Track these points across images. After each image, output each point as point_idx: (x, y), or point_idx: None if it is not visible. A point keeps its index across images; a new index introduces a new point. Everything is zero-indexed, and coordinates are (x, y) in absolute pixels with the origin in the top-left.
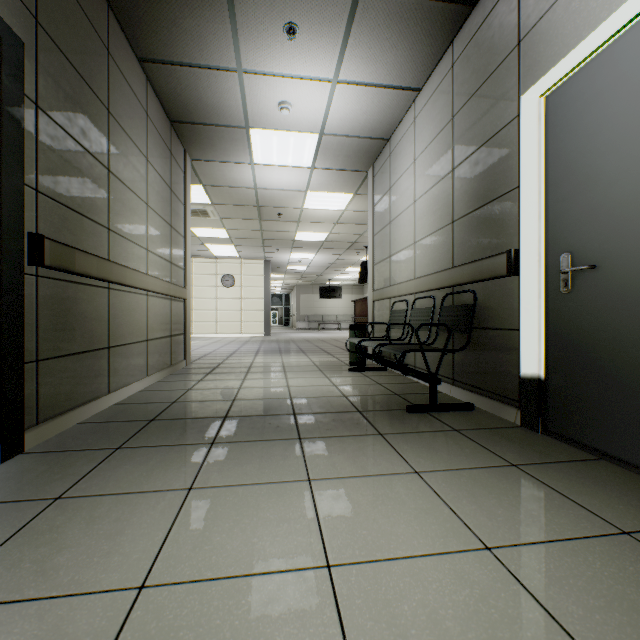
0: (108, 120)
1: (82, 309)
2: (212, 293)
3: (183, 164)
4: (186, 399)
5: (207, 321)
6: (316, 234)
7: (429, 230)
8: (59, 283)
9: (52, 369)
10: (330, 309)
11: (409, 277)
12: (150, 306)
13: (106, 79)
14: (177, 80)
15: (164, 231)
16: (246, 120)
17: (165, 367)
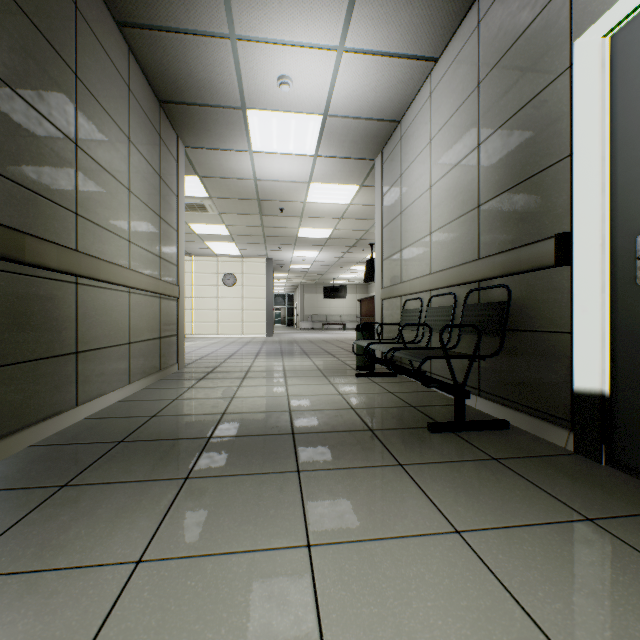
0: (75, 86)
1: (37, 307)
2: (213, 292)
3: (175, 151)
4: (168, 412)
5: (208, 321)
6: (320, 230)
7: (448, 218)
8: (1, 275)
9: None
10: (334, 309)
11: (424, 272)
12: (133, 305)
13: (73, 37)
14: (163, 50)
15: (151, 222)
16: (242, 99)
17: (153, 372)
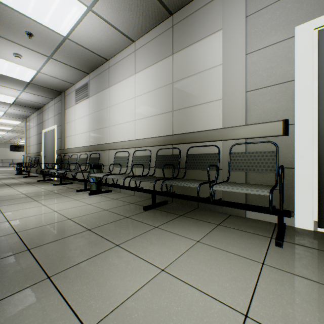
0: None
1: None
2: None
3: None
4: None
5: None
6: (6, 127)
7: (35, 143)
8: None
9: None
10: (18, 156)
11: (33, 152)
12: None
13: None
14: None
15: None
16: None
17: None
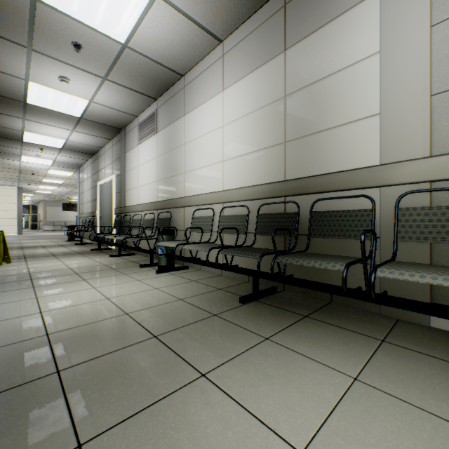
0: None
1: None
2: None
3: None
4: None
5: None
6: (57, 181)
7: (90, 200)
8: None
9: None
10: (72, 217)
11: (87, 212)
12: None
13: None
14: None
15: None
16: (21, 154)
17: None
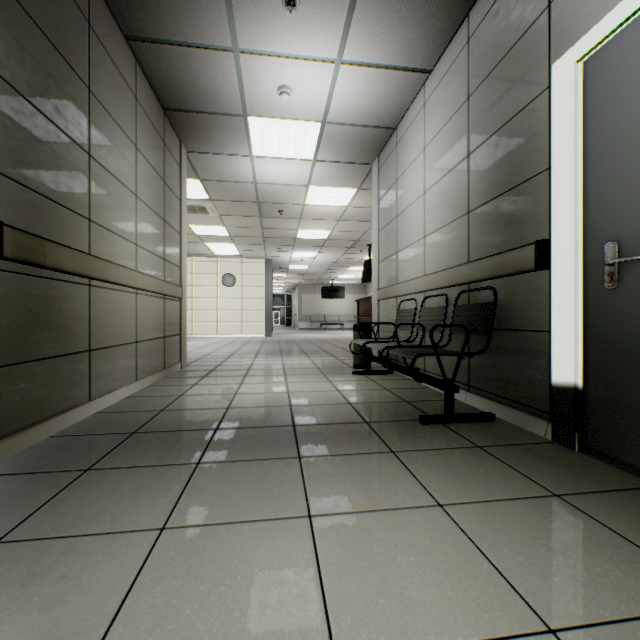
0: (89, 100)
1: (56, 308)
2: (212, 293)
3: (178, 156)
4: (176, 407)
5: (207, 321)
6: (318, 232)
7: (441, 223)
8: (25, 278)
9: (16, 376)
10: (332, 309)
11: (418, 274)
12: (140, 305)
13: (86, 54)
14: (168, 62)
15: (156, 225)
16: (244, 107)
17: (157, 370)
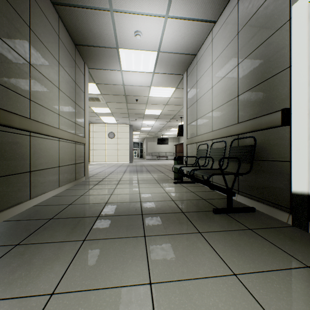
0: (29, 33)
1: (7, 148)
2: (103, 141)
3: (83, 70)
4: (78, 202)
5: (101, 155)
6: (155, 111)
7: (221, 102)
8: None
9: None
10: (162, 149)
11: (208, 130)
12: (61, 147)
13: (28, 8)
14: (76, 17)
15: (71, 105)
16: (116, 43)
17: (71, 181)
